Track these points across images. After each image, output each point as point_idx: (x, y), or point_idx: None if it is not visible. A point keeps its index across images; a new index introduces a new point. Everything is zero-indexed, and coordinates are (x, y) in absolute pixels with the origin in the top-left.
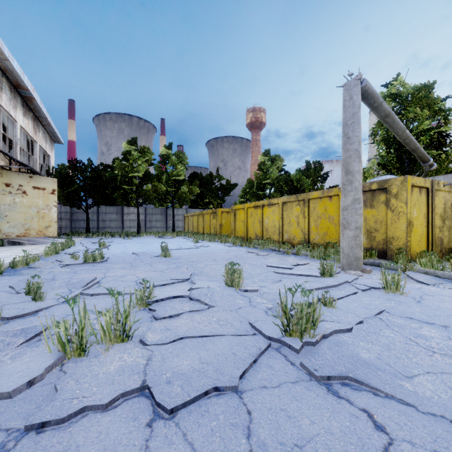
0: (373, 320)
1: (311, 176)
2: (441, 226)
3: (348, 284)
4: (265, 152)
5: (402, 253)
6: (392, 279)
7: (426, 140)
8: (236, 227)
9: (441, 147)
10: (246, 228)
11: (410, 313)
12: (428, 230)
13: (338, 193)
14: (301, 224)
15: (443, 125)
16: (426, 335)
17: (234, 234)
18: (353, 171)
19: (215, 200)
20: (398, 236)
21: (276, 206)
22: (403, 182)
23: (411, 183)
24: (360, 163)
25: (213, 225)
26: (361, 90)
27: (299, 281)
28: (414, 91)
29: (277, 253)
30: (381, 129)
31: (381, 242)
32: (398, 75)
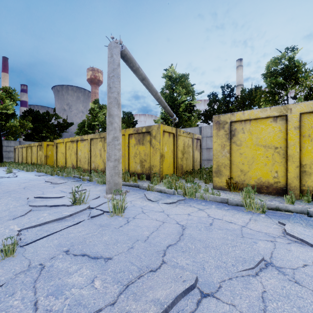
0: (27, 274)
1: (126, 122)
2: (181, 157)
3: (90, 211)
4: (95, 101)
5: (155, 176)
6: (117, 203)
7: (183, 107)
8: (57, 158)
9: (191, 112)
10: (65, 159)
11: (92, 246)
12: (174, 160)
13: (124, 133)
14: (103, 156)
15: (192, 100)
16: (69, 284)
17: (56, 164)
18: (113, 114)
19: (51, 135)
20: (156, 164)
21: (86, 141)
22: (158, 128)
23: (163, 129)
24: (119, 109)
25: (40, 156)
26: (121, 53)
27: (42, 214)
28: (179, 77)
29: (74, 180)
30: (163, 96)
31: (148, 169)
32: (172, 65)
